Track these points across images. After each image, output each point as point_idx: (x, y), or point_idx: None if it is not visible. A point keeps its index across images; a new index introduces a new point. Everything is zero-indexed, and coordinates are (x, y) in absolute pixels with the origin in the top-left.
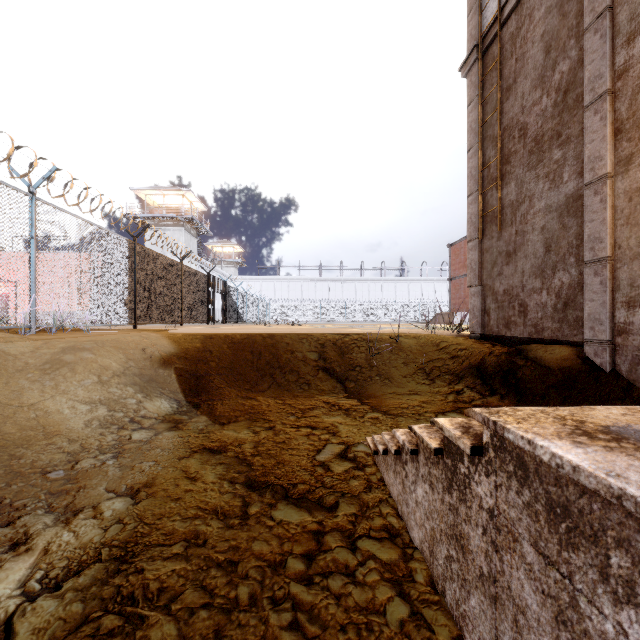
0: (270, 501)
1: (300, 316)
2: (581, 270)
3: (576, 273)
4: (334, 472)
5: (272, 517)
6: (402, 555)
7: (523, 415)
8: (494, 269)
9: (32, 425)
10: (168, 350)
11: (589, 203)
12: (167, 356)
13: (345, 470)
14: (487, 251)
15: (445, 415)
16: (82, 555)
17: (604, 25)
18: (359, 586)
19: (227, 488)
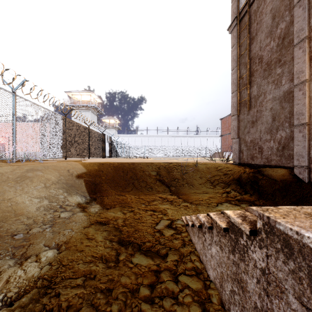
0: (131, 252)
1: (147, 154)
2: (292, 130)
3: (289, 131)
4: (165, 236)
5: (132, 262)
6: (204, 285)
7: (284, 212)
8: (245, 130)
9: (8, 209)
10: (81, 171)
11: (296, 95)
12: (80, 174)
13: (171, 234)
14: (241, 121)
15: (222, 204)
16: (27, 284)
17: (304, 3)
18: (180, 305)
19: (108, 244)
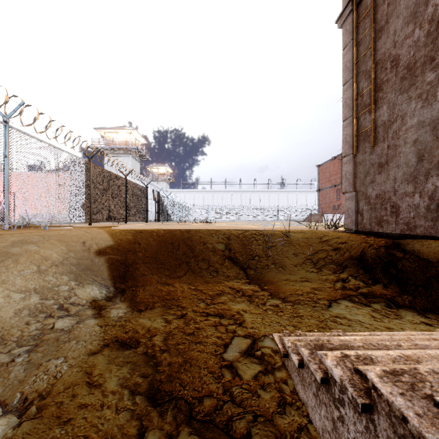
0: (170, 428)
1: (211, 217)
2: None
3: None
4: (243, 379)
5: None
6: None
7: None
8: (367, 178)
9: None
10: (104, 243)
11: None
12: (103, 248)
13: (254, 376)
14: (360, 164)
15: (338, 303)
16: None
17: None
18: None
19: (126, 403)
